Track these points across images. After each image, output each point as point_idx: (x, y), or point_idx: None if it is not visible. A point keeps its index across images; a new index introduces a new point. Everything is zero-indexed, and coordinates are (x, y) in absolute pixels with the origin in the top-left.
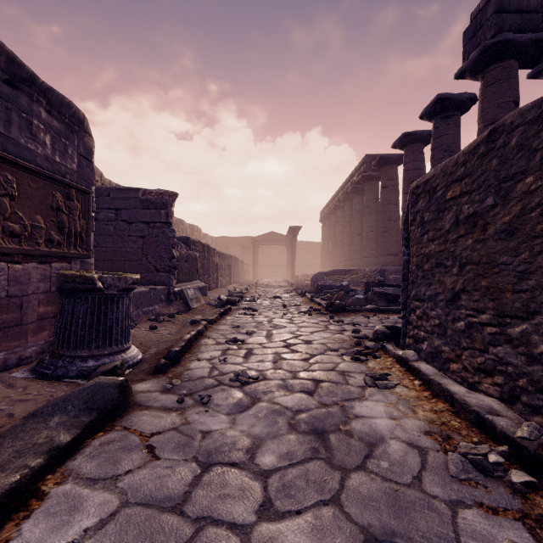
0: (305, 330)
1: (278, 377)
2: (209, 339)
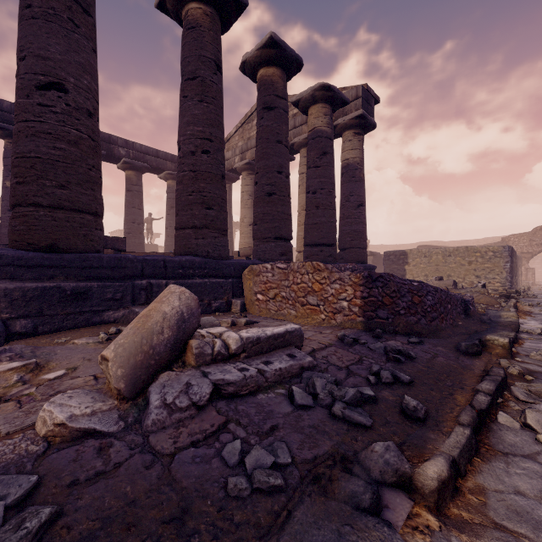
0: None
1: None
2: None
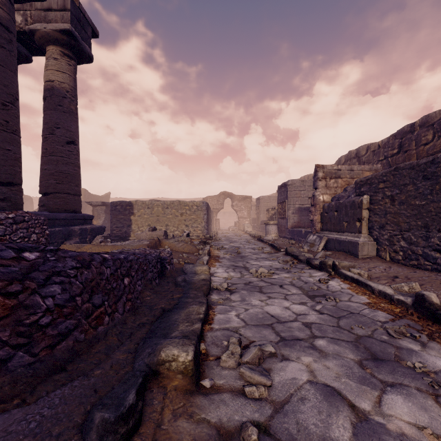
0: (228, 243)
1: (236, 240)
2: (258, 242)
